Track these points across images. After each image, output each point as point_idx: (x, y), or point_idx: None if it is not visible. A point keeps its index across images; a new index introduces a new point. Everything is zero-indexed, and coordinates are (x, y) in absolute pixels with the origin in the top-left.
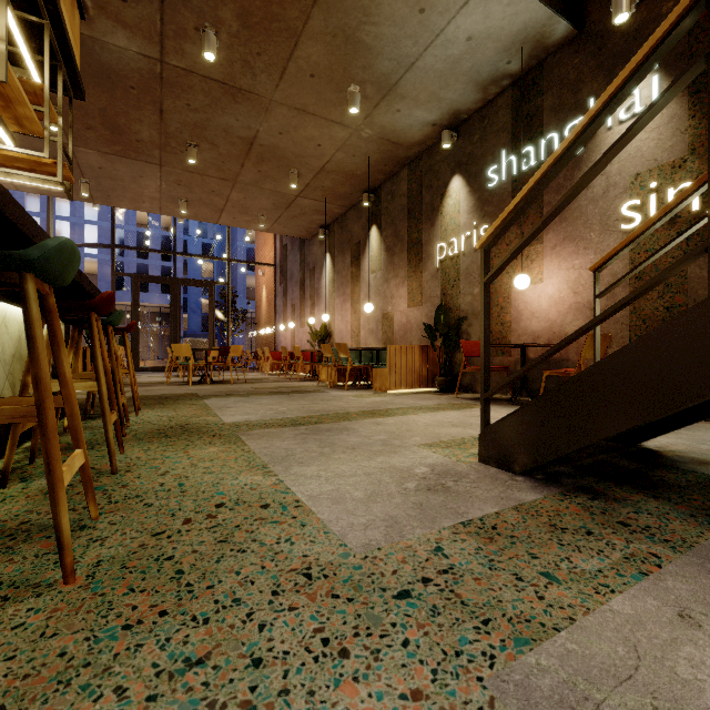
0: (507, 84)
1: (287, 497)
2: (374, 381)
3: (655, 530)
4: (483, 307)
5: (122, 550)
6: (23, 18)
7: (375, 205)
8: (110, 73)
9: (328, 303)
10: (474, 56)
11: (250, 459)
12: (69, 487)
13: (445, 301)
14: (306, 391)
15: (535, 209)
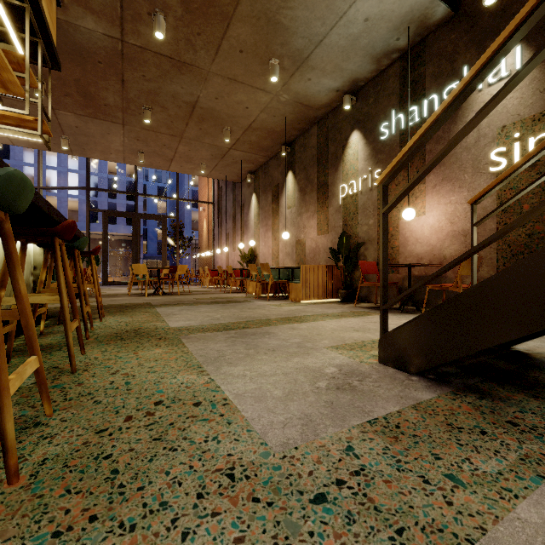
0: (396, 57)
1: (217, 395)
2: (290, 293)
3: (542, 430)
4: (382, 233)
5: (67, 448)
6: (8, 2)
7: (291, 155)
8: (82, 51)
9: (254, 232)
10: (370, 34)
11: (187, 360)
12: (33, 385)
13: (346, 230)
14: (237, 301)
15: (419, 156)
